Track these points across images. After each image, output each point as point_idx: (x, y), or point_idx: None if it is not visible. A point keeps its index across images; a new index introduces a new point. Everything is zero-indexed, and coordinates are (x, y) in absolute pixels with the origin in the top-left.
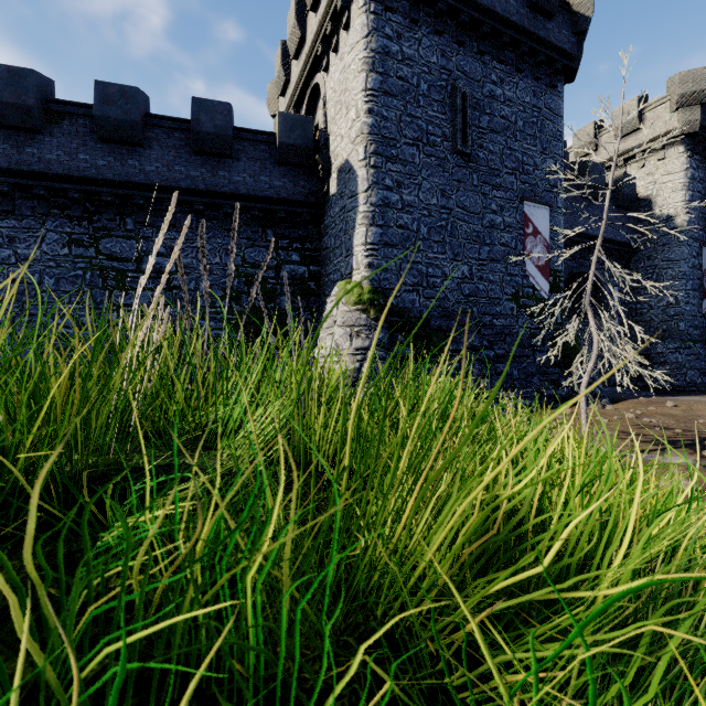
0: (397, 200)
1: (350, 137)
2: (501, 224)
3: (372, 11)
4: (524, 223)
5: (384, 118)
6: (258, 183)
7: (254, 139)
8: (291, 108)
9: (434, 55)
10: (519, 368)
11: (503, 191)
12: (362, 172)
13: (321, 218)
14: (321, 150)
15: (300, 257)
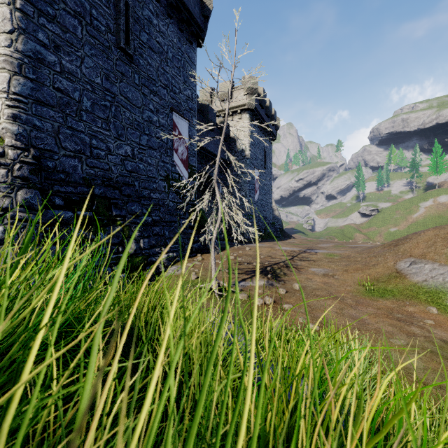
0: (55, 61)
1: None
2: (157, 122)
3: None
4: (173, 127)
5: None
6: None
7: None
8: None
9: None
10: (169, 230)
11: (158, 98)
12: (3, 9)
13: None
14: None
15: None
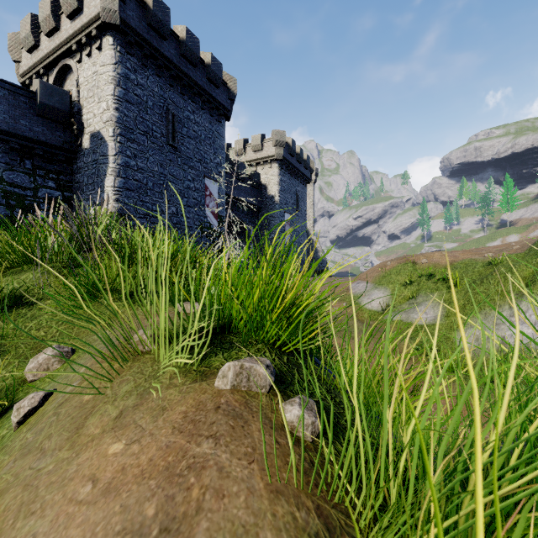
0: (134, 164)
1: (102, 118)
2: (193, 187)
3: (118, 51)
4: (205, 189)
5: (126, 115)
6: (19, 125)
7: (15, 91)
8: (40, 67)
9: (156, 87)
10: None
11: (194, 170)
12: (112, 144)
13: (74, 161)
14: (75, 115)
15: (56, 185)
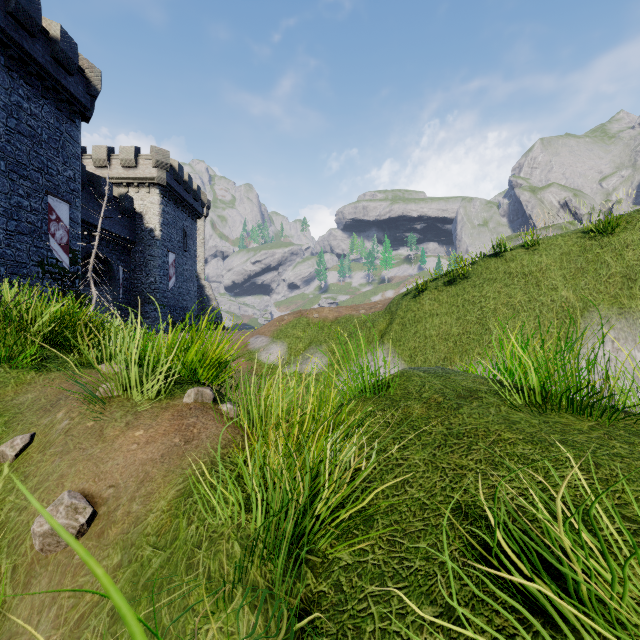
0: None
1: None
2: (28, 207)
3: None
4: (49, 211)
5: None
6: None
7: None
8: None
9: None
10: None
11: (30, 182)
12: None
13: None
14: None
15: None
